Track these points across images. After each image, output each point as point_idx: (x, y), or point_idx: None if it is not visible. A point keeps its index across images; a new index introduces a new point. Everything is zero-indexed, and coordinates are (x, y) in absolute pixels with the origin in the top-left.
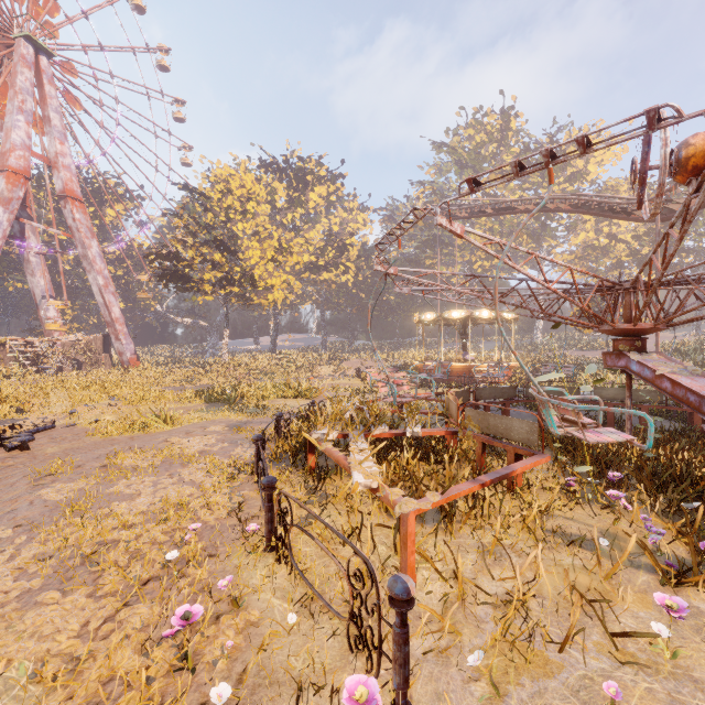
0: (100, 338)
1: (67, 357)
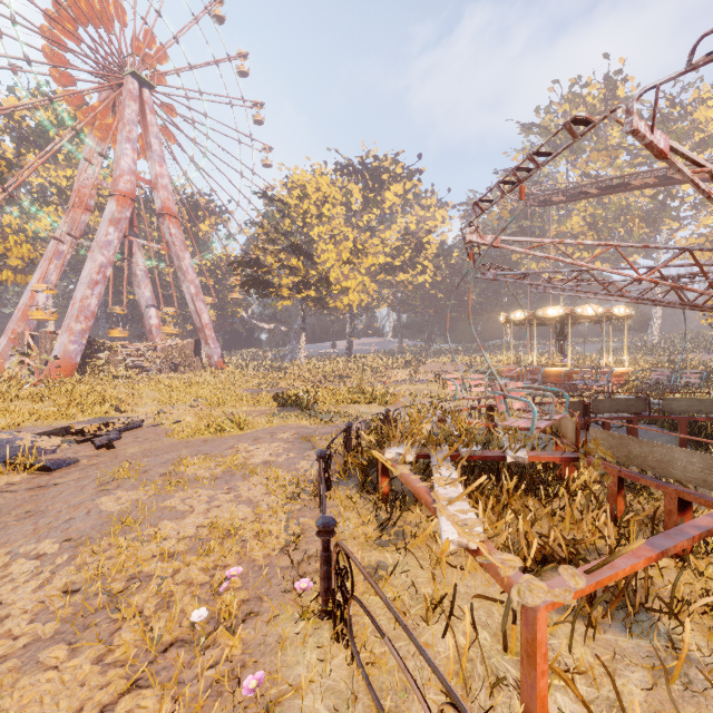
0: (193, 343)
1: (165, 360)
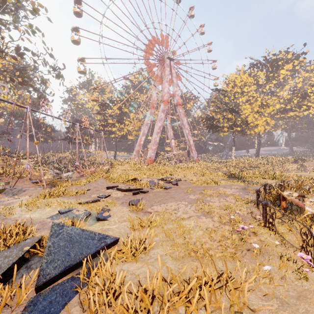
0: (186, 152)
1: (177, 158)
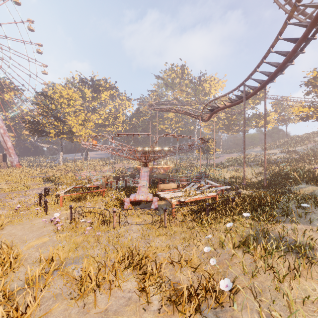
0: (1, 155)
1: None
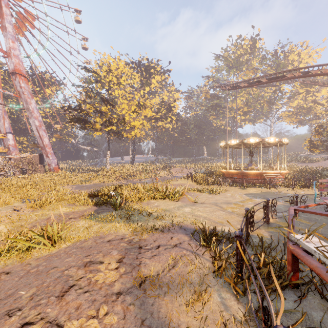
0: (38, 156)
1: (17, 167)
